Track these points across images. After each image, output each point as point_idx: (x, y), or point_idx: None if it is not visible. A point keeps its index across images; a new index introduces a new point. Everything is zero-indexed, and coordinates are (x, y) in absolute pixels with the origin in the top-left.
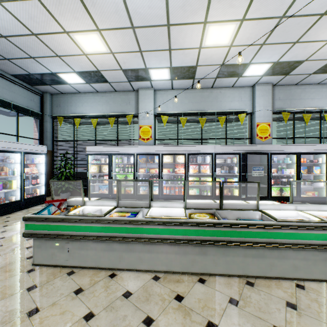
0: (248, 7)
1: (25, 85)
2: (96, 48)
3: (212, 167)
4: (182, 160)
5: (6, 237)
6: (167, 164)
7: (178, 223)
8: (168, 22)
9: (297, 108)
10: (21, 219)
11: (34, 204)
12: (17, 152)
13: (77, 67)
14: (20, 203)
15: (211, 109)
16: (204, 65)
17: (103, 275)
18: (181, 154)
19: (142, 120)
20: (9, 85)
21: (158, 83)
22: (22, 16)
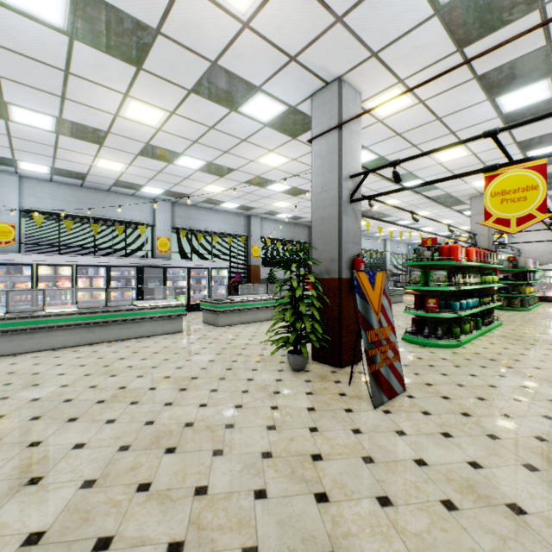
0: (133, 161)
1: None
2: None
3: (107, 280)
4: (68, 272)
5: None
6: (44, 277)
7: (74, 314)
8: (56, 146)
9: (194, 226)
10: None
11: None
12: None
13: None
14: None
15: (108, 215)
16: (97, 176)
17: (6, 357)
18: (66, 265)
19: None
20: None
21: (28, 172)
22: None
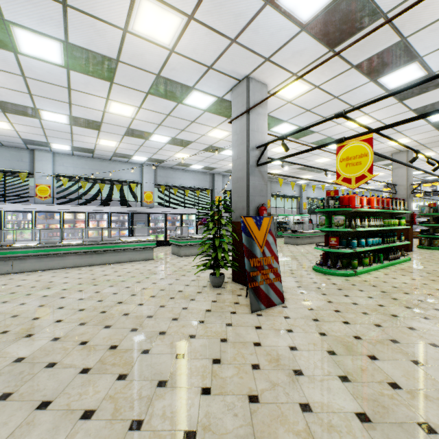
0: (122, 140)
1: None
2: (0, 126)
3: (108, 222)
4: (83, 217)
5: None
6: (68, 221)
7: (79, 245)
8: (72, 132)
9: (171, 183)
10: None
11: None
12: None
13: None
14: None
15: (110, 176)
16: (101, 150)
17: (38, 272)
18: (81, 212)
19: (39, 179)
20: None
21: (58, 150)
22: None
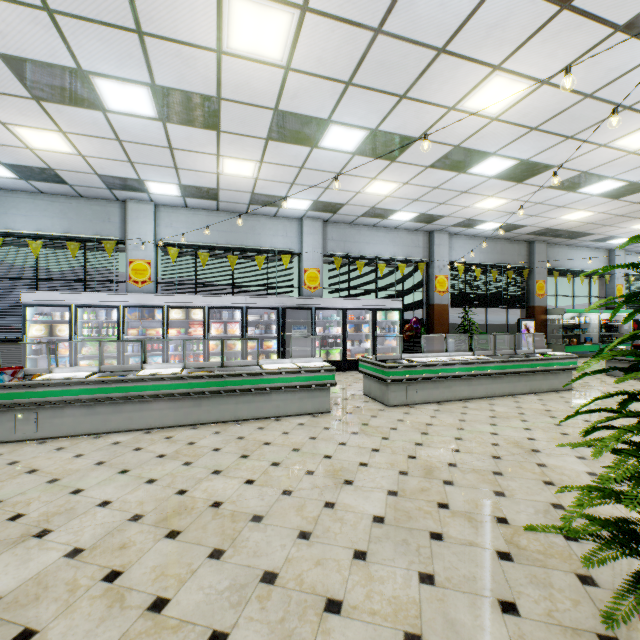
0: (263, 154)
1: None
2: (53, 146)
3: (242, 326)
4: (200, 316)
5: None
6: (177, 322)
7: (172, 378)
8: (170, 145)
9: (352, 252)
10: None
11: None
12: None
13: (8, 158)
14: None
15: (247, 243)
16: (229, 190)
17: (86, 438)
18: (197, 308)
19: (134, 251)
20: None
21: (161, 198)
22: None
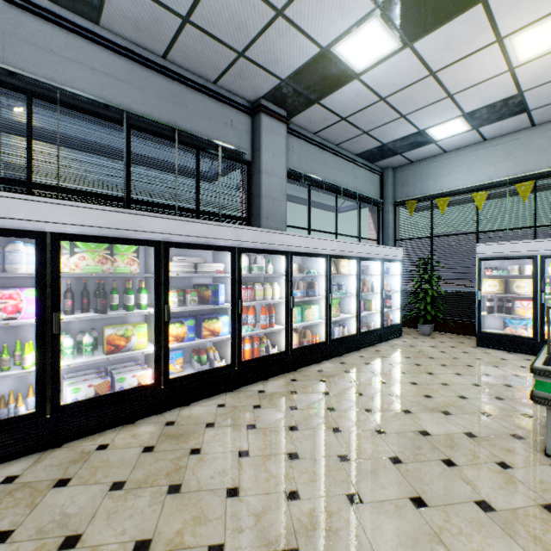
0: None
1: (366, 164)
2: (550, 42)
3: None
4: None
5: (418, 384)
6: None
7: None
8: None
9: None
10: (401, 358)
11: (390, 336)
12: (377, 260)
13: (473, 103)
14: (379, 332)
15: None
16: None
17: None
18: None
19: None
20: (354, 169)
21: None
22: (431, 51)
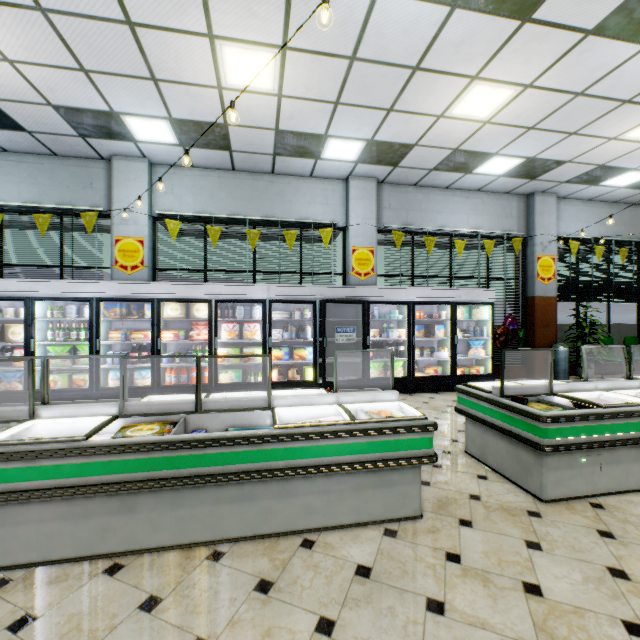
0: (286, 25)
1: None
2: None
3: (264, 327)
4: (206, 313)
5: None
6: (177, 322)
7: (60, 452)
8: (127, 16)
9: (417, 225)
10: None
11: None
12: None
13: None
14: None
15: (273, 214)
16: (242, 126)
17: None
18: (201, 301)
19: (121, 225)
20: None
21: (155, 149)
22: None
